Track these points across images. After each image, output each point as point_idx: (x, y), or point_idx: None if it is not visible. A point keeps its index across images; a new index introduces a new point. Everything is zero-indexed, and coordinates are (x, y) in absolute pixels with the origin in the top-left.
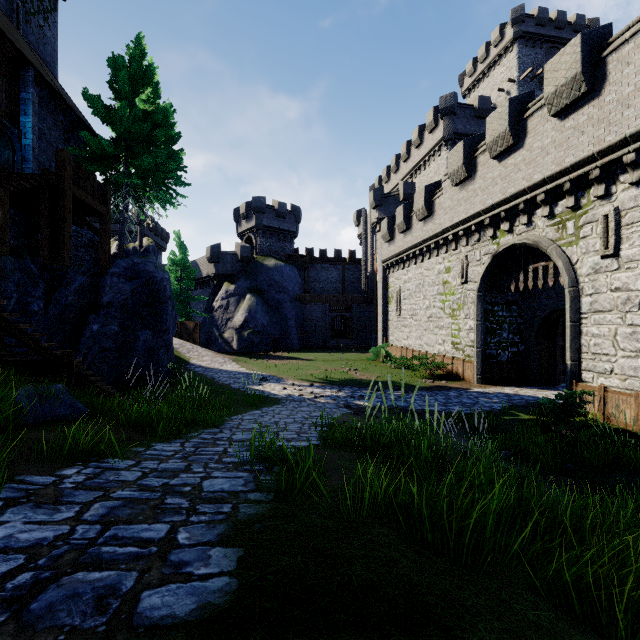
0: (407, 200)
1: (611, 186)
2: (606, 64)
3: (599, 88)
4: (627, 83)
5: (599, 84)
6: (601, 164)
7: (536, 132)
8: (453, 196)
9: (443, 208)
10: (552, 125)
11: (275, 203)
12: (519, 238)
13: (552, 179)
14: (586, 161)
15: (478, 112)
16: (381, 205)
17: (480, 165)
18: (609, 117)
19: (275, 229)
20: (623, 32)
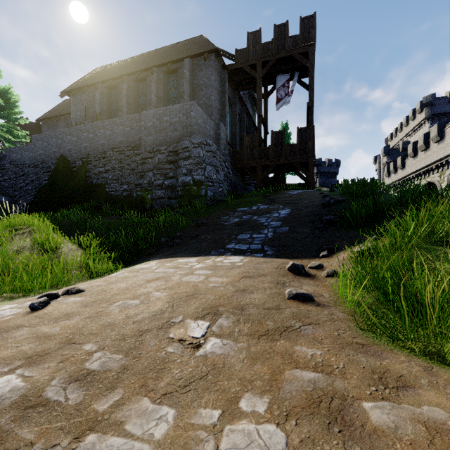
0: (404, 151)
1: (449, 166)
2: (445, 132)
3: (443, 138)
4: (448, 140)
5: (443, 137)
6: (444, 160)
7: (432, 146)
8: (411, 161)
9: (408, 165)
10: (435, 145)
11: (326, 160)
12: (430, 180)
13: (435, 162)
14: (441, 159)
15: (449, 100)
16: (388, 155)
17: (419, 152)
18: (445, 148)
19: (326, 172)
20: (448, 125)
